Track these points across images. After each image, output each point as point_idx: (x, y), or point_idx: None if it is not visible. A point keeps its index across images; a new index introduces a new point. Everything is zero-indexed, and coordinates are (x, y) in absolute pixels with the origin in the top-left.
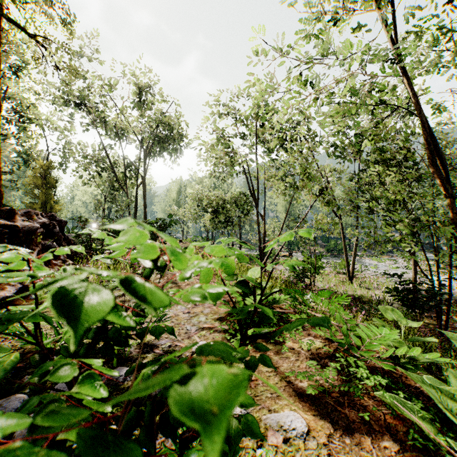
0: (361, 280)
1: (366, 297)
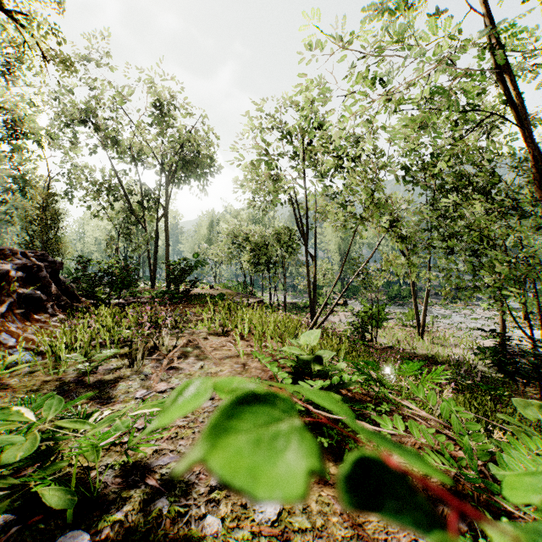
0: (433, 335)
1: (442, 357)
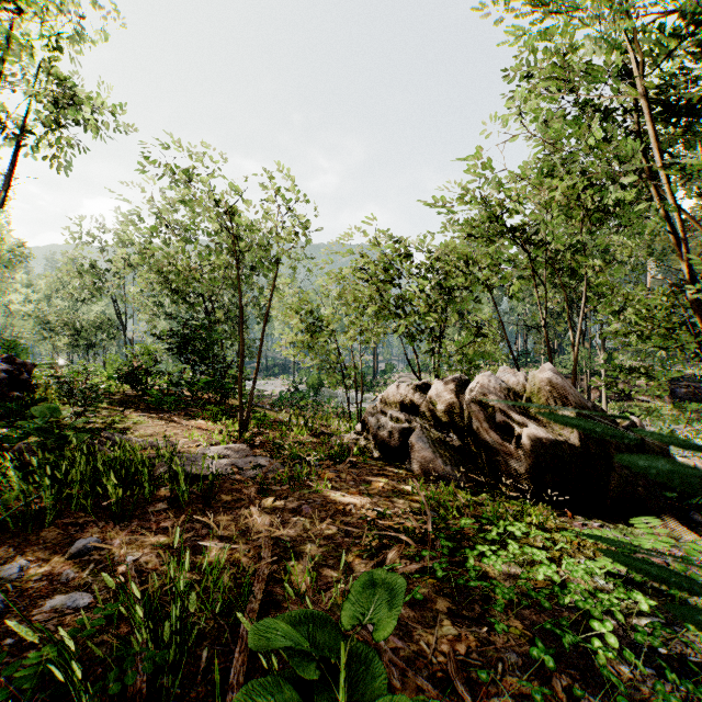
0: None
1: None
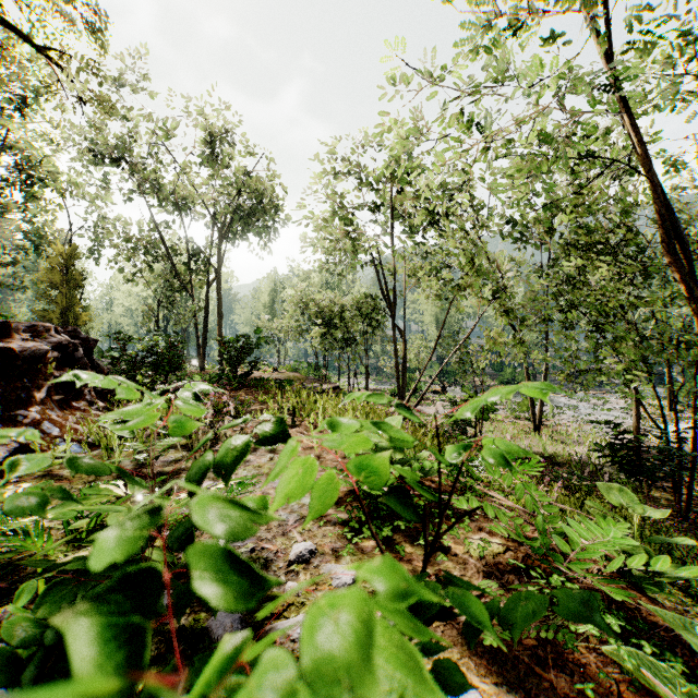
0: (553, 430)
1: (562, 456)
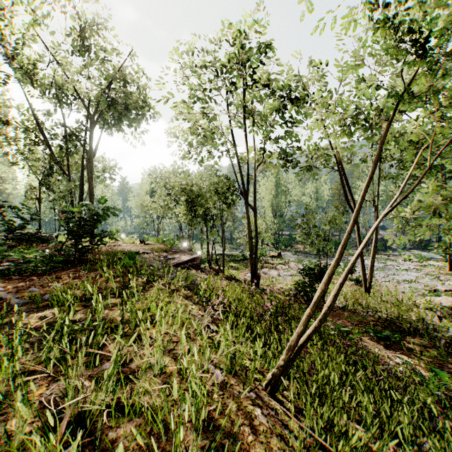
0: (377, 290)
1: (402, 320)
